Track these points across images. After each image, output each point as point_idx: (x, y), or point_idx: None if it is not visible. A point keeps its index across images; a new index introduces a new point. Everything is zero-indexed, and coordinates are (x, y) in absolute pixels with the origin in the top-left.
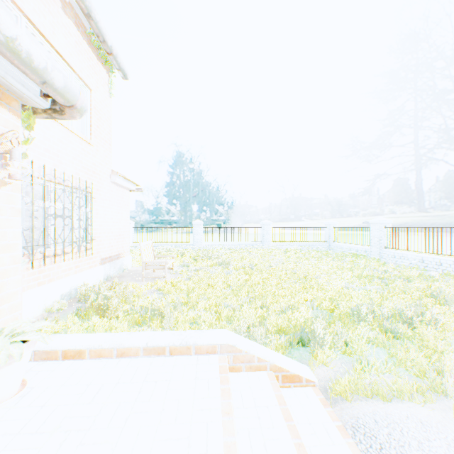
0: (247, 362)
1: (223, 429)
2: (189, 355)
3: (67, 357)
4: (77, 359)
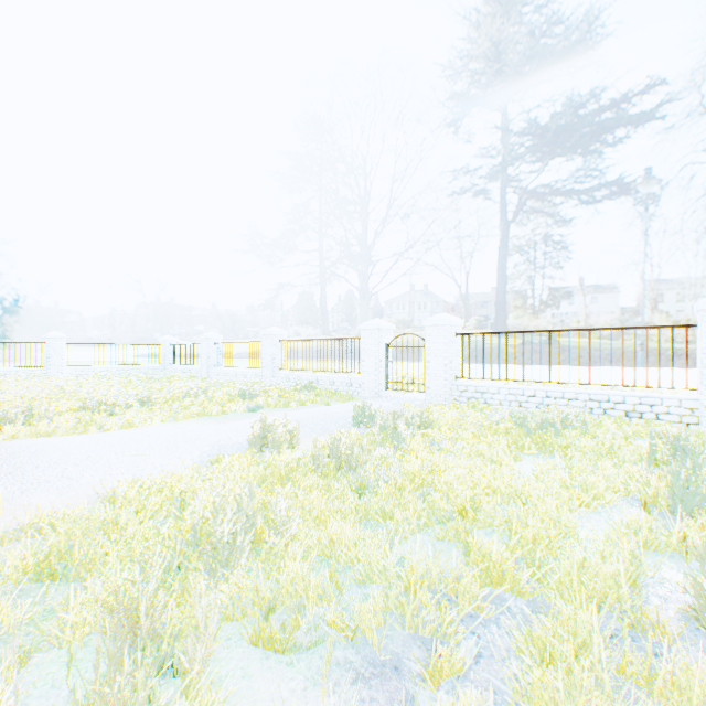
0: None
1: None
2: None
3: None
4: None
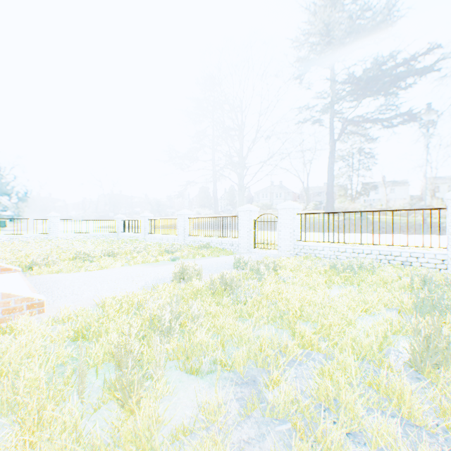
0: None
1: None
2: None
3: None
4: None
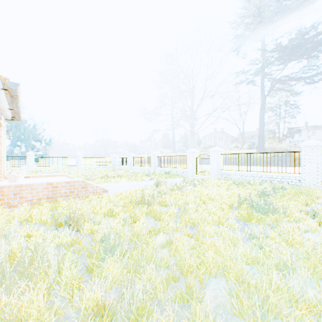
0: (70, 178)
1: (67, 178)
2: (57, 177)
3: (26, 177)
4: (29, 178)
